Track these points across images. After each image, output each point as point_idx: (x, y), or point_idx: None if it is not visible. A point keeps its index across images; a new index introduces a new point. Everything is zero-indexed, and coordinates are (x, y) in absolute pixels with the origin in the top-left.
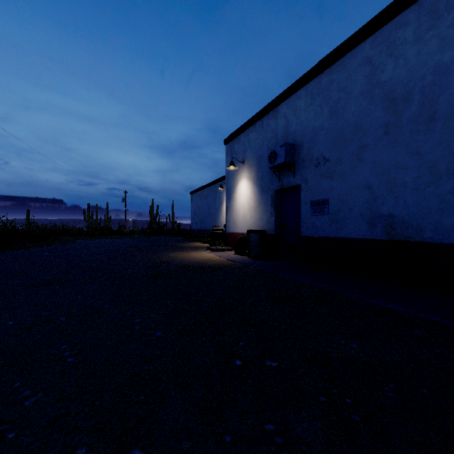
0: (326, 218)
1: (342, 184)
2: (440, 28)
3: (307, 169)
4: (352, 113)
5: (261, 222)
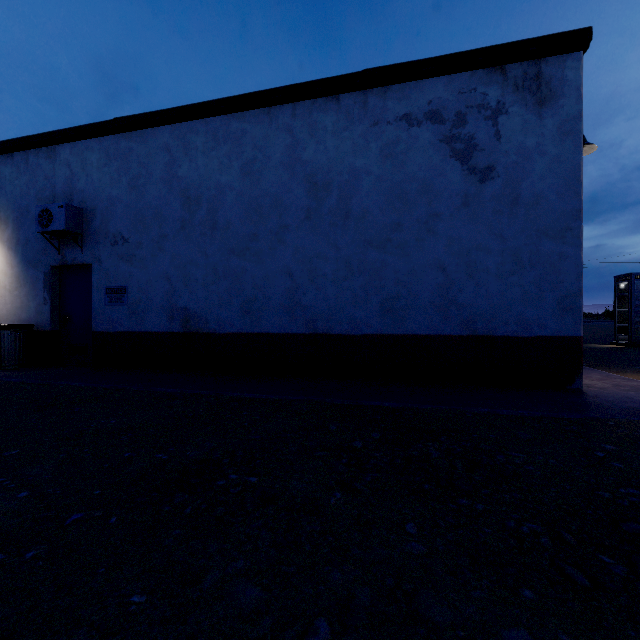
0: (126, 310)
1: (143, 271)
2: (220, 153)
3: (101, 245)
4: (154, 196)
5: (25, 312)
